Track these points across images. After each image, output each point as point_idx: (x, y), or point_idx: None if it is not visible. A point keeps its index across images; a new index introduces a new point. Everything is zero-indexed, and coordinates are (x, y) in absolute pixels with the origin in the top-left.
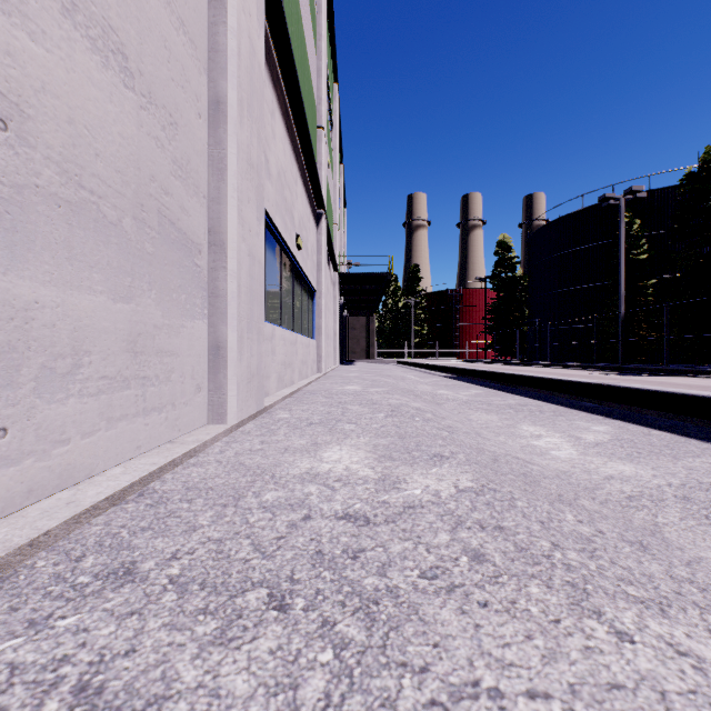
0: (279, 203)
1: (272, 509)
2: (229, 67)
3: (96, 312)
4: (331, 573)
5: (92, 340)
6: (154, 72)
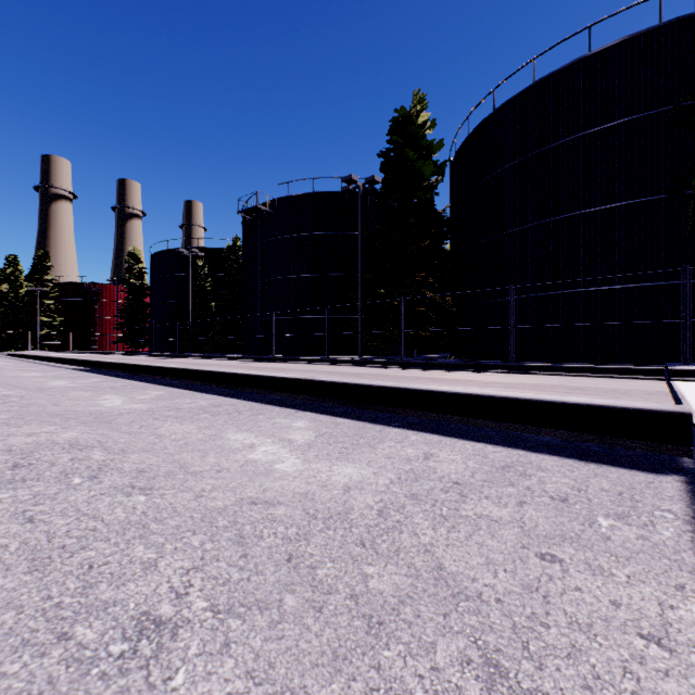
0: None
1: None
2: None
3: None
4: None
5: None
6: None
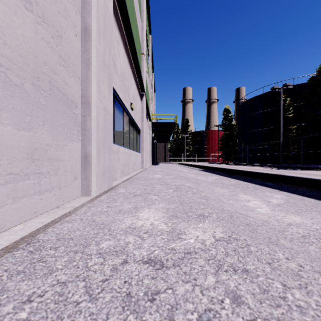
0: (121, 87)
1: (104, 255)
2: (92, 11)
3: (4, 136)
4: (135, 317)
5: (1, 152)
6: (47, 6)
